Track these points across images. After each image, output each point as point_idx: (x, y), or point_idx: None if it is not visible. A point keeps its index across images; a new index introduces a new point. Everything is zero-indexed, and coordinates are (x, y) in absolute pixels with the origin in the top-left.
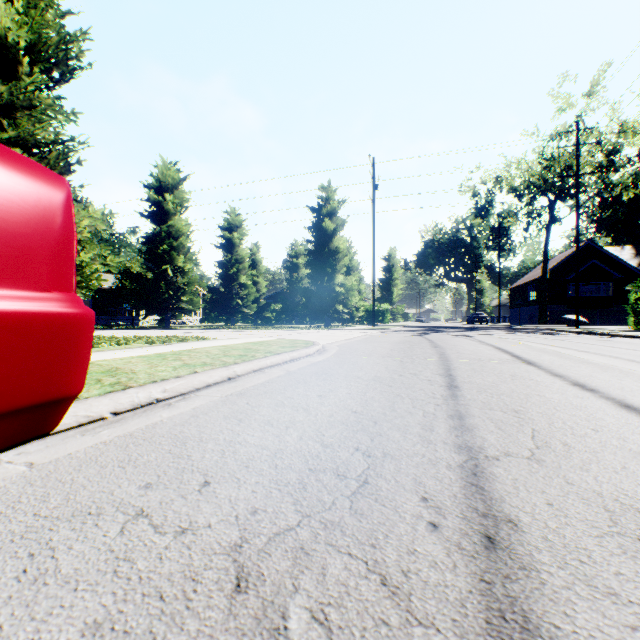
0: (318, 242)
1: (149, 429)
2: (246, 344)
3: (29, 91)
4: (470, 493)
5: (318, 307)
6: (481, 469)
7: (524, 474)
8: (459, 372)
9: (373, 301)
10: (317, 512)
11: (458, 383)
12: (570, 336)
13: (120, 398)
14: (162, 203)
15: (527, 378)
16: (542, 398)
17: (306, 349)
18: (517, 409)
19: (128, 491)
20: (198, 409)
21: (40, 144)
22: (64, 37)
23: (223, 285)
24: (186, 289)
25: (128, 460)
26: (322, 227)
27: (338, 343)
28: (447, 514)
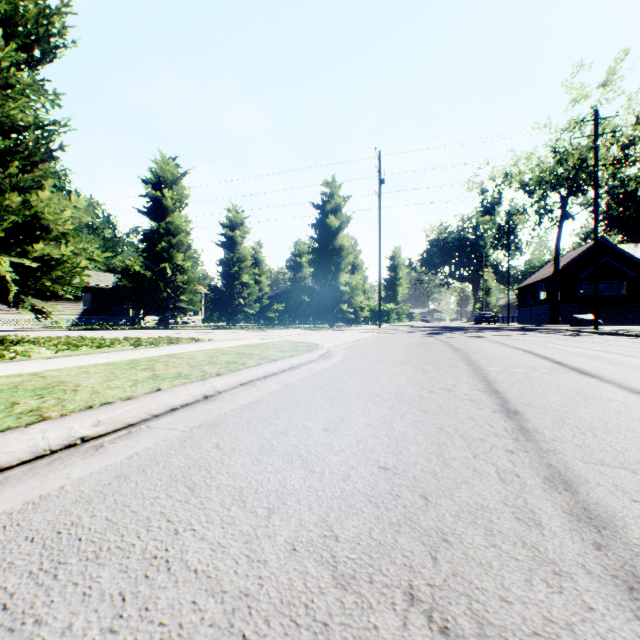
0: (322, 239)
1: (22, 514)
2: (240, 347)
3: (3, 67)
4: None
5: (322, 307)
6: None
7: None
8: (505, 386)
9: (379, 300)
10: None
11: (515, 406)
12: (595, 337)
13: (7, 444)
14: (161, 199)
15: (603, 397)
16: None
17: (308, 354)
18: None
19: None
20: (136, 458)
21: (18, 127)
22: (43, 9)
23: (225, 284)
24: (185, 288)
25: None
26: (326, 224)
27: (344, 345)
28: None
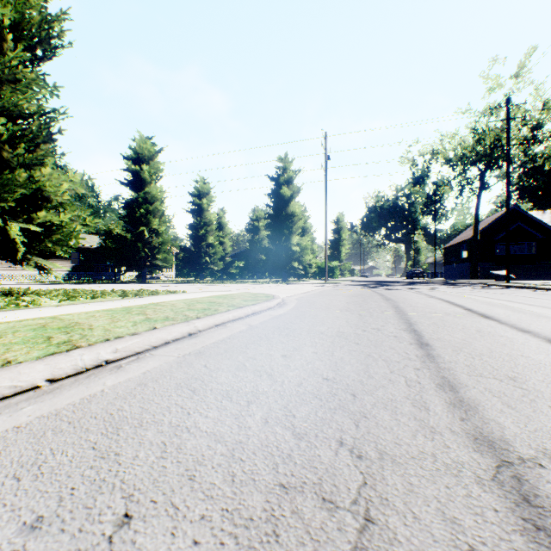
0: (276, 207)
1: (82, 404)
2: (211, 297)
3: (13, 65)
4: None
5: (276, 264)
6: (530, 488)
7: None
8: (422, 327)
9: (325, 258)
10: None
11: (427, 340)
12: (505, 290)
13: (59, 362)
14: (139, 172)
15: (496, 334)
16: (529, 360)
17: (267, 302)
18: (512, 375)
19: None
20: (149, 374)
21: (24, 114)
22: (45, 17)
23: (193, 245)
24: (160, 248)
25: (32, 463)
26: (280, 193)
27: (296, 296)
28: None
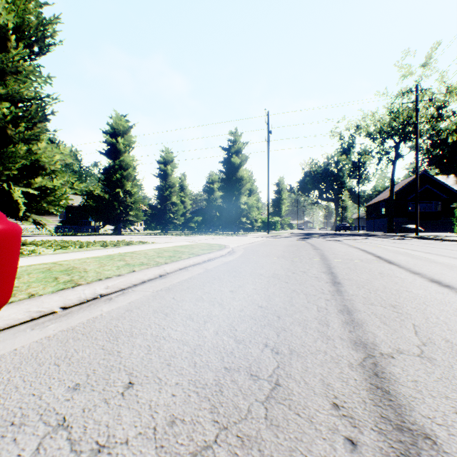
0: (228, 172)
1: (89, 323)
2: (175, 247)
3: (15, 60)
4: (378, 398)
5: (228, 219)
6: (381, 369)
7: (422, 375)
8: (338, 270)
9: (268, 215)
10: (233, 423)
11: (340, 280)
12: (413, 241)
13: (69, 295)
14: (115, 144)
15: (393, 275)
16: (411, 294)
17: (220, 251)
18: (394, 304)
19: (56, 394)
20: (133, 303)
21: (24, 99)
22: (41, 21)
23: (160, 203)
24: (133, 206)
25: (64, 357)
26: (231, 161)
27: (243, 246)
28: (362, 427)
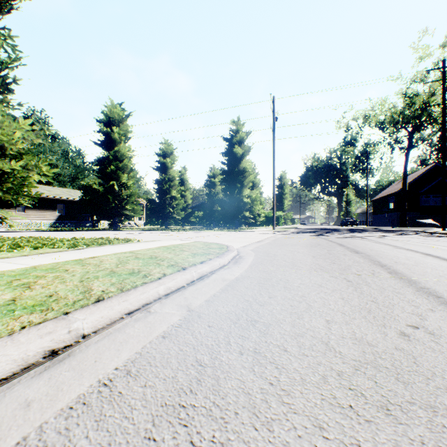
0: (230, 164)
1: None
2: (157, 249)
3: None
4: None
5: (230, 214)
6: None
7: None
8: None
9: (273, 209)
10: None
11: None
12: None
13: None
14: (110, 134)
15: None
16: None
17: (220, 258)
18: None
19: None
20: None
21: None
22: None
23: (159, 197)
24: (128, 200)
25: None
26: (233, 152)
27: (251, 246)
28: None
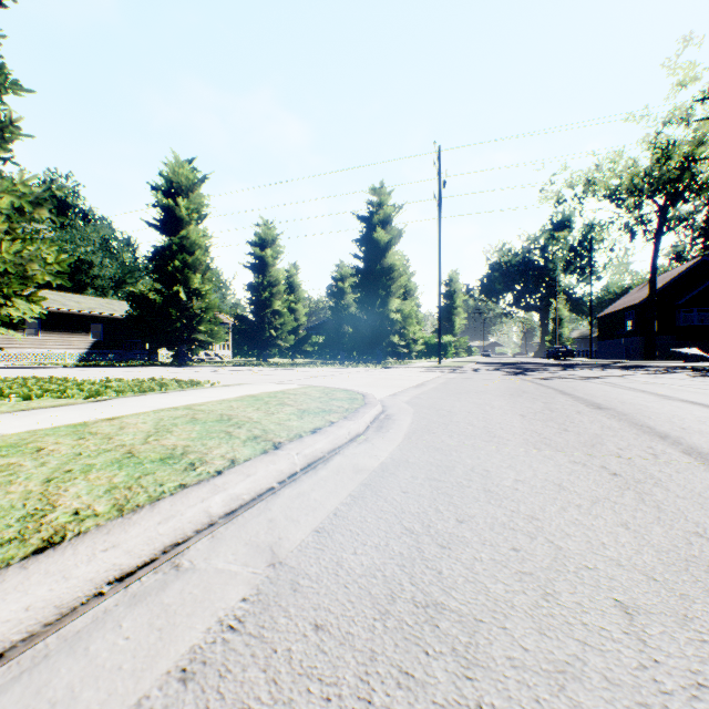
0: (368, 258)
1: None
2: (238, 401)
3: None
4: None
5: (368, 339)
6: None
7: None
8: None
9: (439, 330)
10: None
11: None
12: None
13: None
14: (173, 209)
15: None
16: None
17: (350, 422)
18: None
19: None
20: None
21: None
22: None
23: (253, 313)
24: (203, 316)
25: None
26: (373, 239)
27: (406, 395)
28: None
